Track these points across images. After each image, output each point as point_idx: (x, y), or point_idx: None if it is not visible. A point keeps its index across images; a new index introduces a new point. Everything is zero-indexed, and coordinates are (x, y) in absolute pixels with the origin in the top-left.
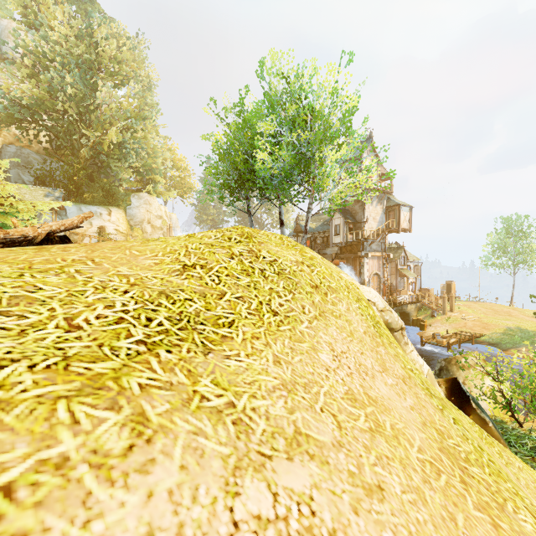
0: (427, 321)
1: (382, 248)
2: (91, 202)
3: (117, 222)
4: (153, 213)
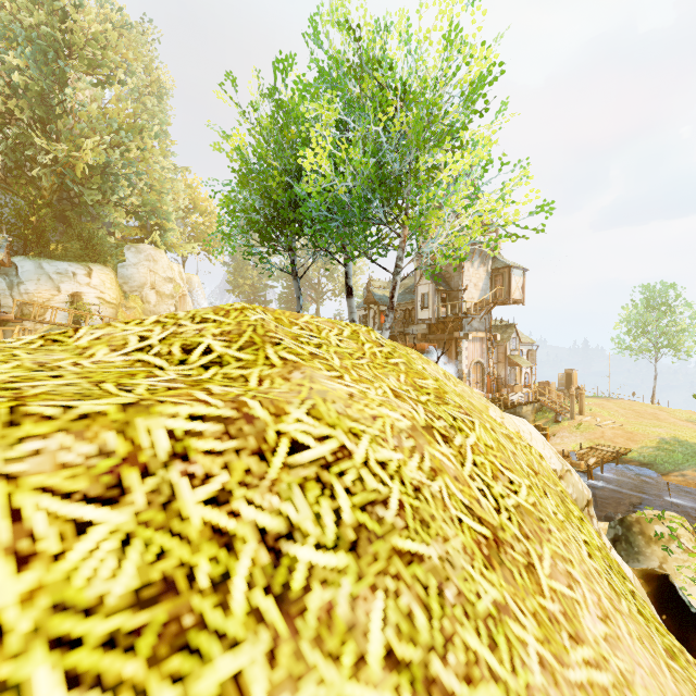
0: (549, 428)
1: (486, 326)
2: (62, 256)
3: (102, 286)
4: (160, 275)
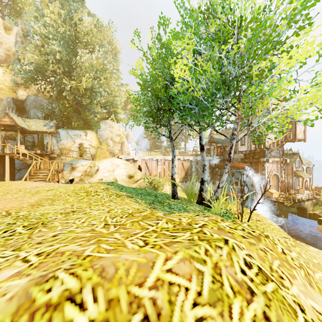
0: None
1: (280, 154)
2: (77, 127)
3: (91, 140)
4: (114, 133)
